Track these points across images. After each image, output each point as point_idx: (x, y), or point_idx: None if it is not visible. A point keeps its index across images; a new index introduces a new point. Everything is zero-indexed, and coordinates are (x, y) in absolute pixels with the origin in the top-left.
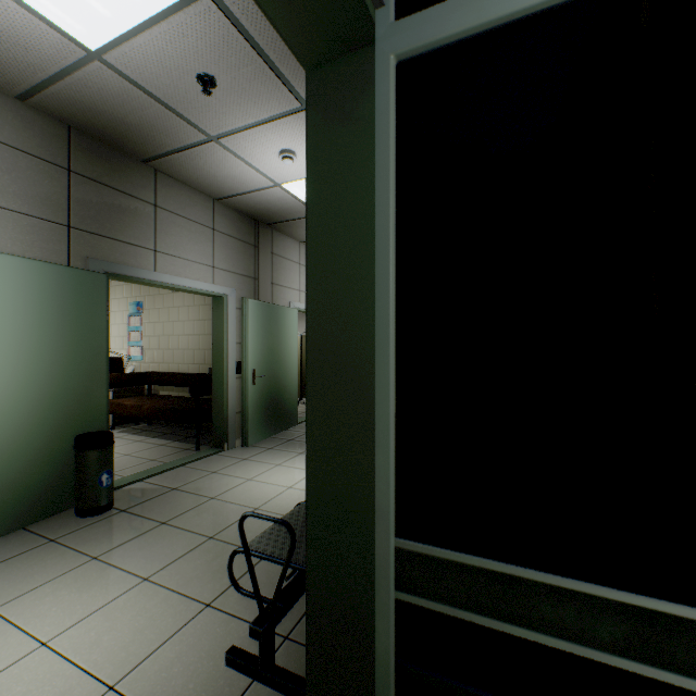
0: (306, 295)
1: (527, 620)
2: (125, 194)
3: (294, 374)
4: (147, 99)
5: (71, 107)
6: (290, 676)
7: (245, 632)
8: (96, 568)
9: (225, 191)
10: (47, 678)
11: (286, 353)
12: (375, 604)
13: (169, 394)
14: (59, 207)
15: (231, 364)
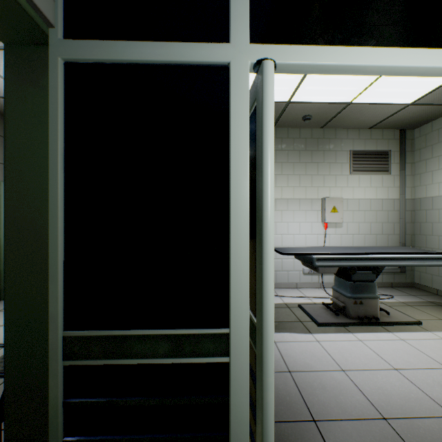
0: (5, 189)
1: (131, 354)
2: None
3: None
4: None
5: None
6: None
7: None
8: None
9: None
10: None
11: None
12: (49, 372)
13: None
14: None
15: None
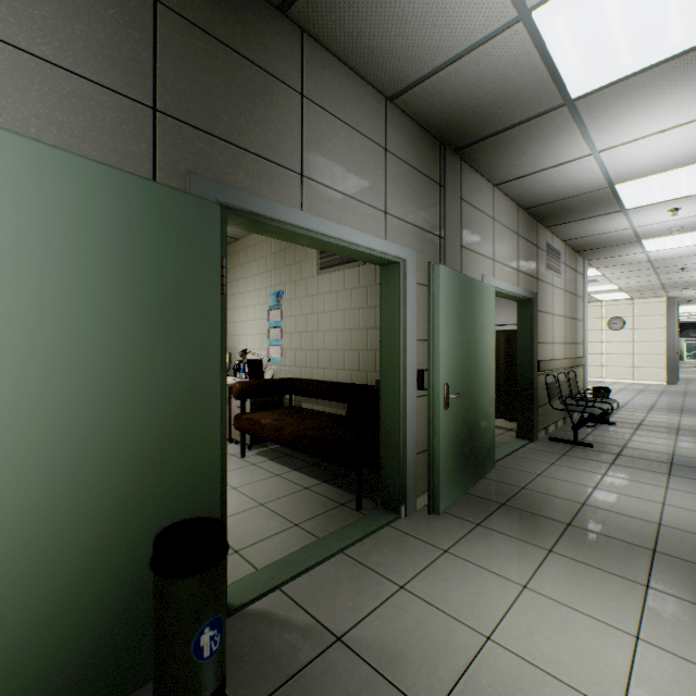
0: None
1: None
2: (253, 65)
3: (490, 389)
4: None
5: None
6: None
7: None
8: None
9: (410, 69)
10: None
11: (482, 357)
12: None
13: (312, 407)
14: (134, 67)
15: (409, 375)
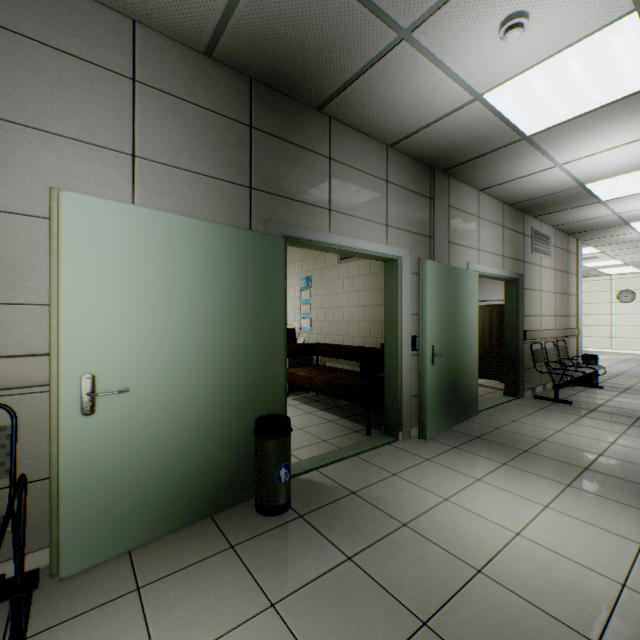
0: None
1: None
2: (301, 148)
3: (473, 352)
4: None
5: (250, 45)
6: None
7: None
8: (273, 630)
9: (402, 130)
10: None
11: (465, 327)
12: None
13: (334, 365)
14: (241, 167)
15: (404, 339)
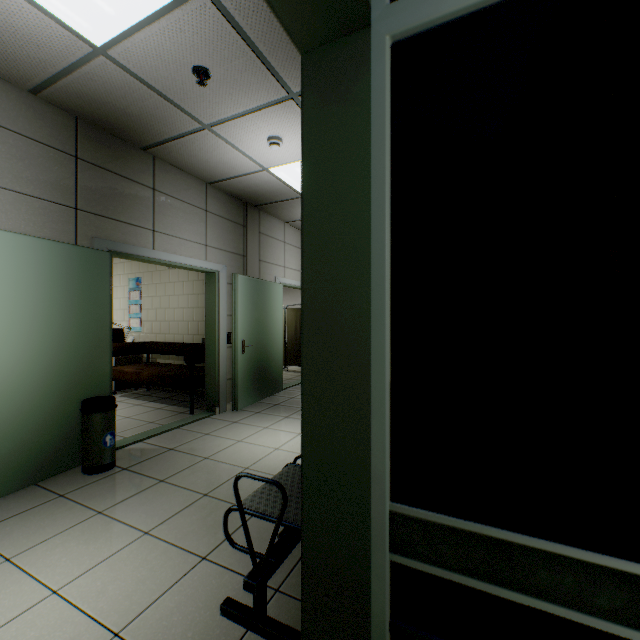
0: (302, 268)
1: (524, 585)
2: (126, 178)
3: (279, 344)
4: (147, 91)
5: (78, 99)
6: (282, 628)
7: (238, 584)
8: (101, 521)
9: (217, 176)
10: (58, 624)
11: (272, 325)
12: (371, 565)
13: (165, 362)
14: (67, 191)
15: (222, 335)
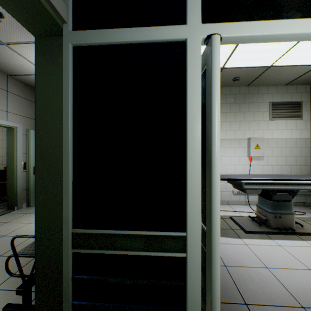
0: (35, 133)
1: (117, 247)
2: None
3: None
4: None
5: None
6: None
7: (17, 296)
8: None
9: (15, 72)
10: None
11: None
12: (63, 256)
13: None
14: None
15: (19, 164)
